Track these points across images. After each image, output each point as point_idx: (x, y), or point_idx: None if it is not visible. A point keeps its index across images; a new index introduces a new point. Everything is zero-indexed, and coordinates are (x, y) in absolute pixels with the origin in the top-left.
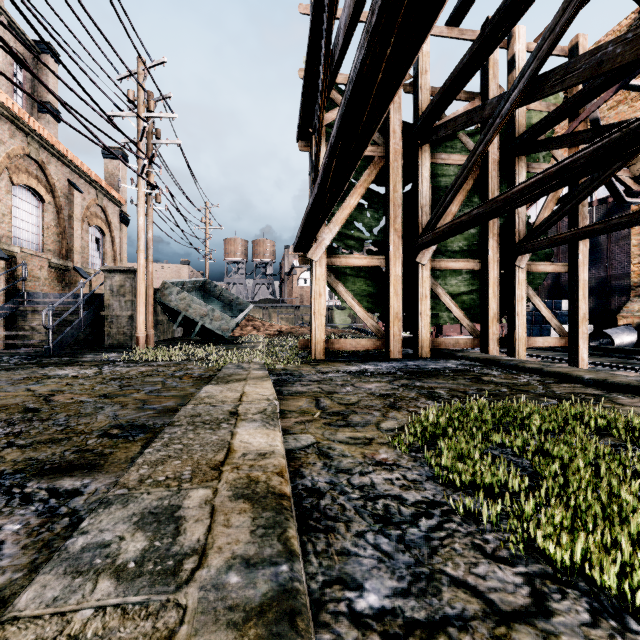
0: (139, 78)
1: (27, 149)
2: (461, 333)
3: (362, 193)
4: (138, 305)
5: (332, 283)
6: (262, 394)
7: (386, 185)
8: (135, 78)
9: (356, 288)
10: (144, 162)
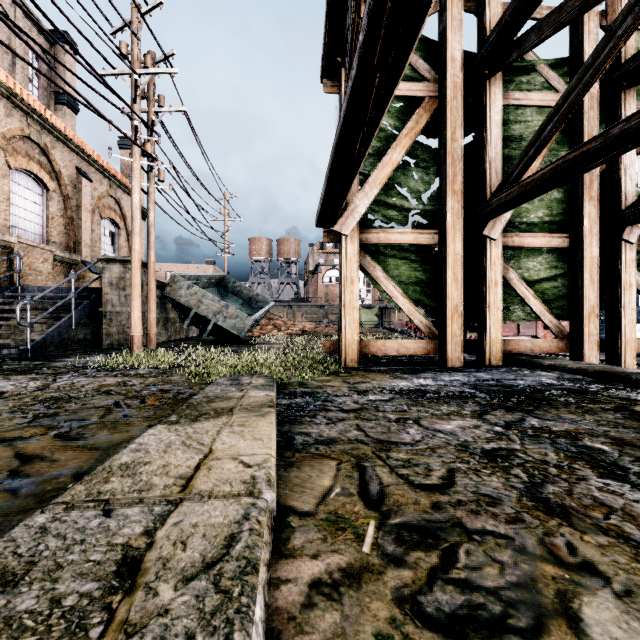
0: (133, 27)
1: (27, 130)
2: (518, 333)
3: (408, 145)
4: (132, 298)
5: (367, 266)
6: (244, 461)
7: (441, 133)
8: (123, 19)
9: (399, 273)
10: (135, 123)
